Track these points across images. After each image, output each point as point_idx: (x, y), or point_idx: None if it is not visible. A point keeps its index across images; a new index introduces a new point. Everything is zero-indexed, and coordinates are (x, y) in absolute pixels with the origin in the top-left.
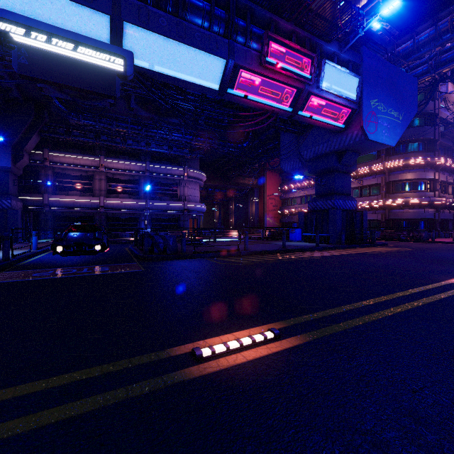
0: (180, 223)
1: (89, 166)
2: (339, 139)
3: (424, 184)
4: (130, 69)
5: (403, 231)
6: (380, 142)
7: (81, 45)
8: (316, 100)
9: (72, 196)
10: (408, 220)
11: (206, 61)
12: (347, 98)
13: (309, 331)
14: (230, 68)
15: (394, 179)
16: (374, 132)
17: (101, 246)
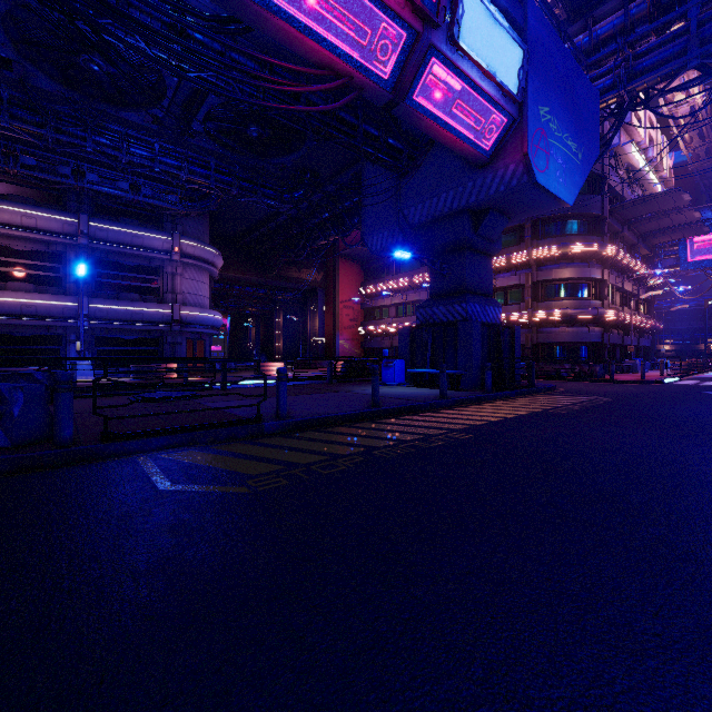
0: (165, 349)
1: None
2: (479, 182)
3: (587, 287)
4: None
5: (565, 363)
6: (553, 192)
7: None
8: (445, 74)
9: None
10: (565, 345)
11: None
12: (504, 85)
13: None
14: None
15: (546, 277)
16: (544, 170)
17: None
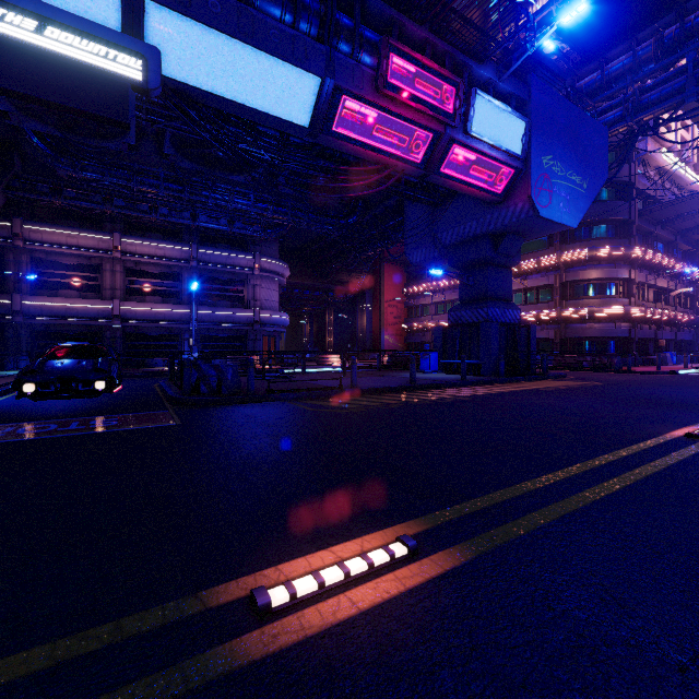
0: (248, 344)
1: (94, 249)
2: (495, 215)
3: (615, 286)
4: (154, 77)
5: (587, 356)
6: (556, 220)
7: (63, 29)
8: (462, 152)
9: (64, 298)
10: (592, 339)
11: (287, 78)
12: (509, 151)
13: (469, 538)
14: (328, 92)
15: (573, 278)
16: (547, 205)
17: (107, 383)
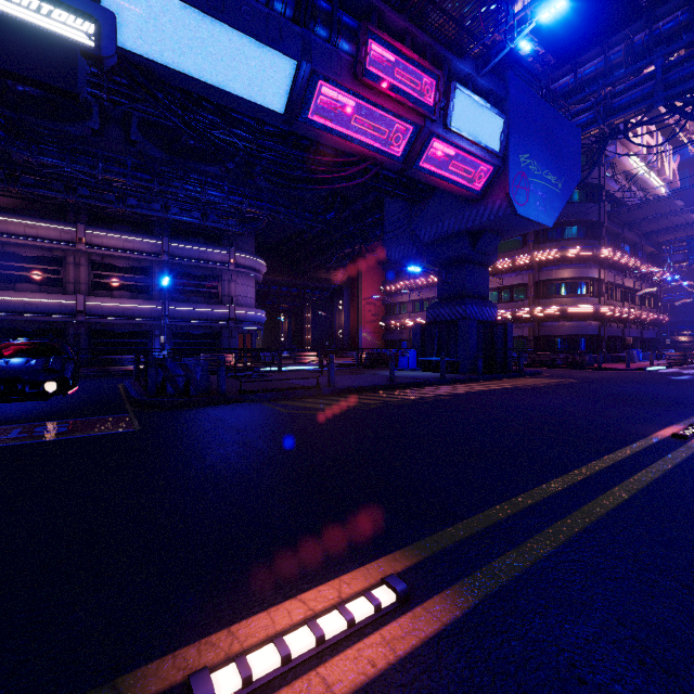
0: (223, 341)
1: (56, 240)
2: (474, 212)
3: (586, 285)
4: (108, 44)
5: (560, 353)
6: (533, 219)
7: None
8: (442, 147)
9: (22, 292)
10: (564, 337)
11: (261, 59)
12: (488, 147)
13: (468, 574)
14: (305, 77)
15: (546, 277)
16: (524, 203)
17: (59, 384)
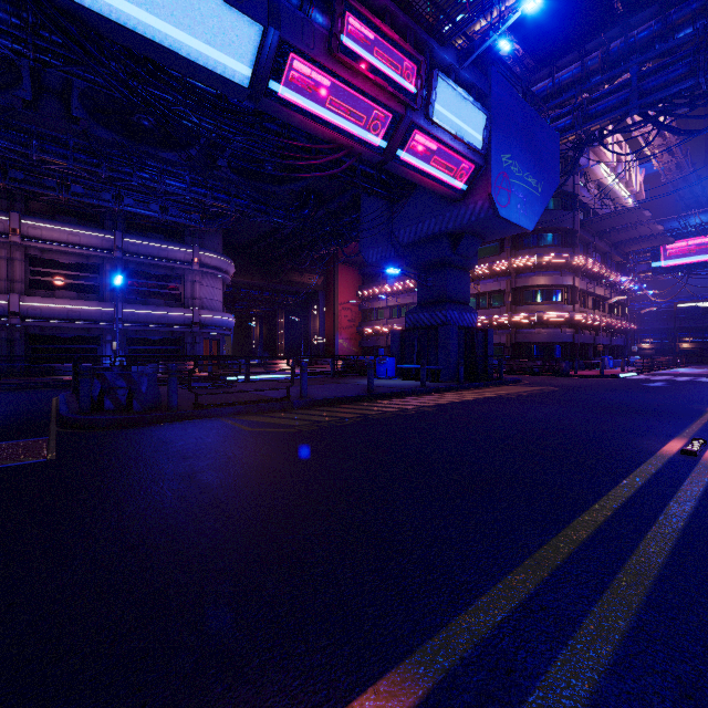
0: (186, 348)
1: None
2: (455, 213)
3: (561, 292)
4: None
5: (537, 360)
6: (514, 222)
7: None
8: (423, 140)
9: None
10: (540, 344)
11: (220, 19)
12: (470, 144)
13: None
14: (272, 46)
15: (523, 284)
16: (506, 205)
17: None
